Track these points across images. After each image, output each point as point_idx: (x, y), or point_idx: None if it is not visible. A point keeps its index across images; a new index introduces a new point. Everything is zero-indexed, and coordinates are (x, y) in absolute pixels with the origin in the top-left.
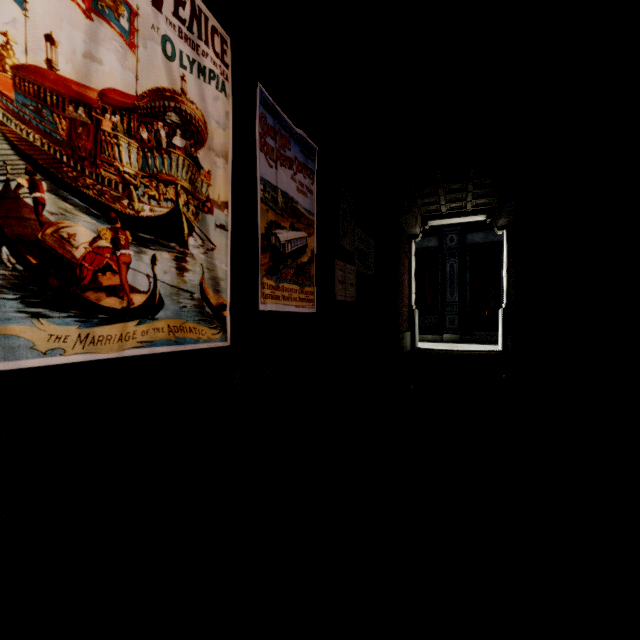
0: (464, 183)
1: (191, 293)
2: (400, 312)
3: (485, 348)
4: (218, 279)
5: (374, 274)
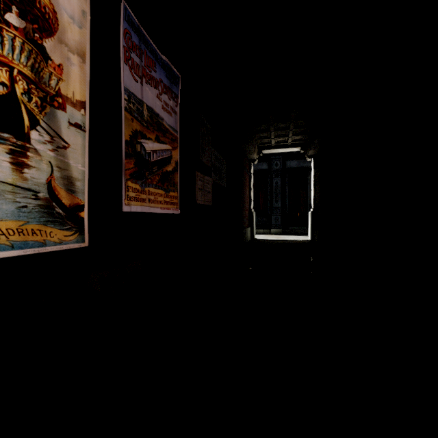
0: (287, 123)
1: (34, 192)
2: (243, 213)
3: (299, 238)
4: (72, 179)
5: (226, 185)
